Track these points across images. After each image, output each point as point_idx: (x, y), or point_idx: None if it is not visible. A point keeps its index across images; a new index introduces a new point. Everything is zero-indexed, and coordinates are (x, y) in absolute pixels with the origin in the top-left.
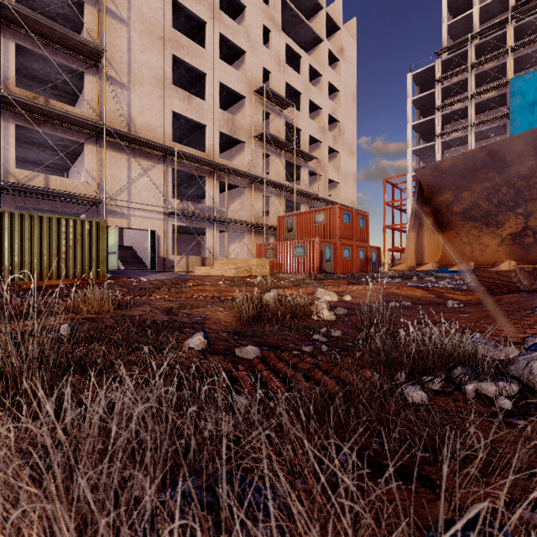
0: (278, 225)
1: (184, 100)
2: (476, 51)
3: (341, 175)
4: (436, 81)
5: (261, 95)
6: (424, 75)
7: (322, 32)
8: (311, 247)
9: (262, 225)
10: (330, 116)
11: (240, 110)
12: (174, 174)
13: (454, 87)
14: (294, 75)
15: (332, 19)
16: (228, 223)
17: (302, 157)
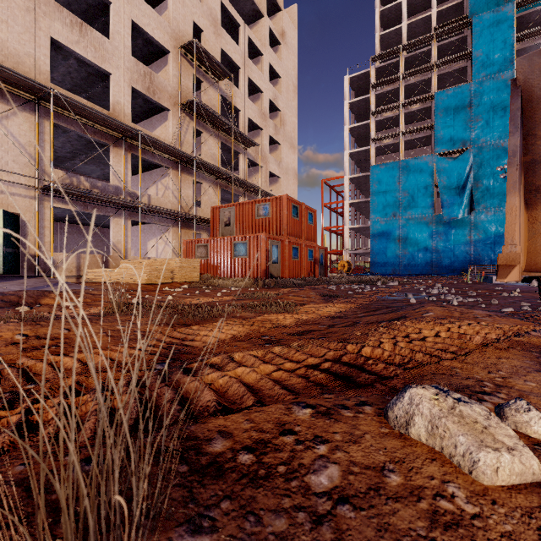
0: (212, 217)
1: (72, 27)
2: (405, 64)
3: (283, 170)
4: (371, 87)
5: (190, 54)
6: (359, 79)
7: (263, 6)
8: (255, 244)
9: (191, 216)
10: (271, 102)
11: (162, 69)
12: (59, 136)
13: (386, 96)
14: (231, 43)
15: None
16: (144, 211)
17: (241, 141)
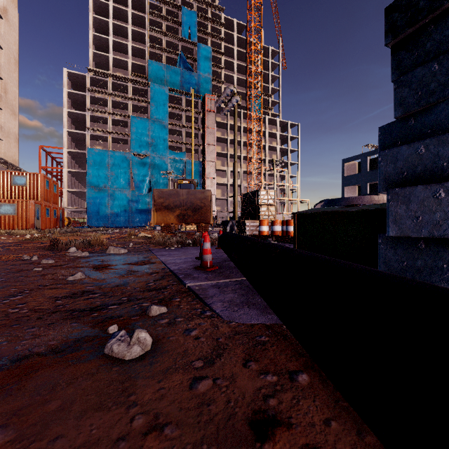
0: None
1: None
2: (112, 85)
3: (5, 133)
4: (88, 89)
5: None
6: (76, 76)
7: None
8: (24, 206)
9: None
10: None
11: None
12: None
13: (99, 100)
14: None
15: None
16: None
17: None
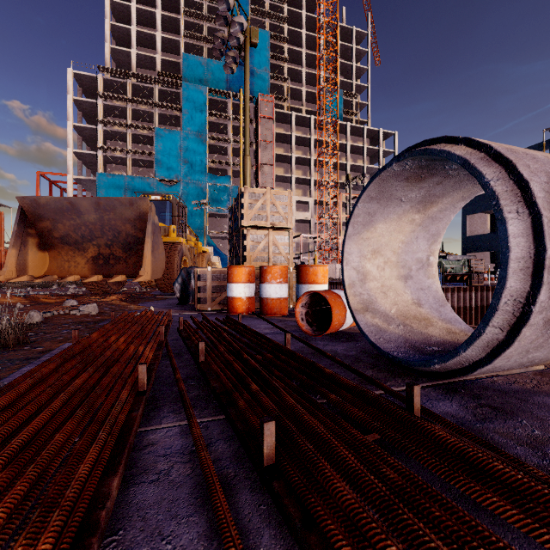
0: None
1: None
2: (133, 89)
3: None
4: (99, 95)
5: None
6: (87, 80)
7: None
8: None
9: None
10: None
11: None
12: None
13: (116, 109)
14: None
15: None
16: None
17: None
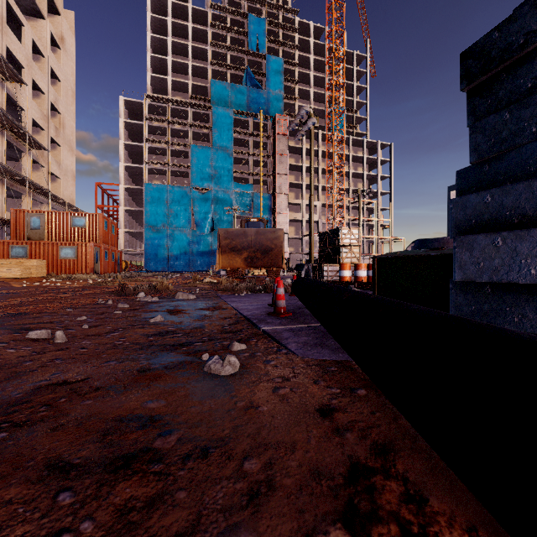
0: (13, 219)
1: None
2: (171, 111)
3: (63, 171)
4: (145, 118)
5: None
6: (133, 104)
7: (44, 8)
8: (84, 249)
9: None
10: (51, 104)
11: None
12: None
13: (157, 129)
14: (16, 42)
15: (54, 1)
16: None
17: (29, 143)
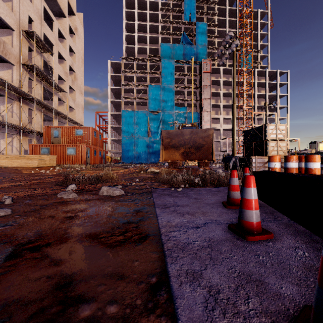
0: (44, 132)
1: None
2: (137, 66)
3: (76, 105)
4: (122, 71)
5: (28, 35)
6: (116, 64)
7: (65, 11)
8: (80, 149)
9: (32, 130)
10: (70, 66)
11: (5, 36)
12: None
13: (128, 77)
14: (49, 30)
15: (71, 7)
16: (1, 125)
17: (56, 88)
